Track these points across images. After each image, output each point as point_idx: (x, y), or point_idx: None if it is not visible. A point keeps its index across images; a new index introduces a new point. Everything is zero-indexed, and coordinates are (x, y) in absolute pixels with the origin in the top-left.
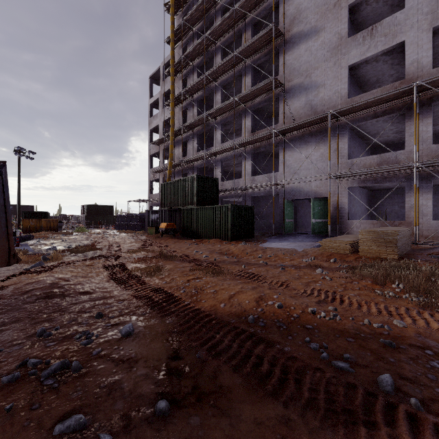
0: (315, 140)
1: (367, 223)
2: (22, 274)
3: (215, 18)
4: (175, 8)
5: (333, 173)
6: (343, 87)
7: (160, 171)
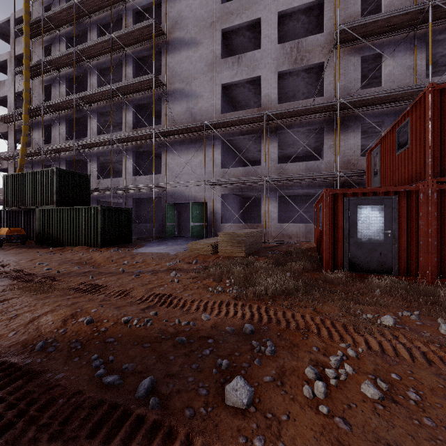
0: (194, 147)
1: (235, 226)
2: None
3: None
4: None
5: (208, 180)
6: (217, 102)
7: (8, 158)
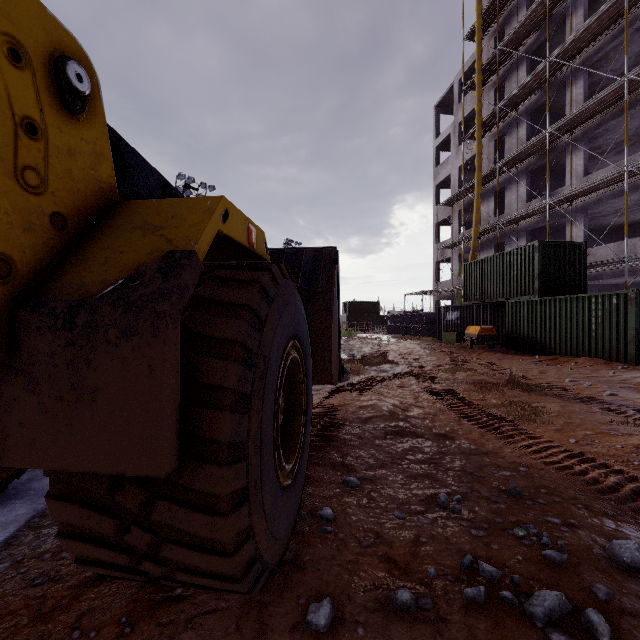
0: None
1: None
2: (343, 392)
3: None
4: None
5: None
6: None
7: (453, 245)
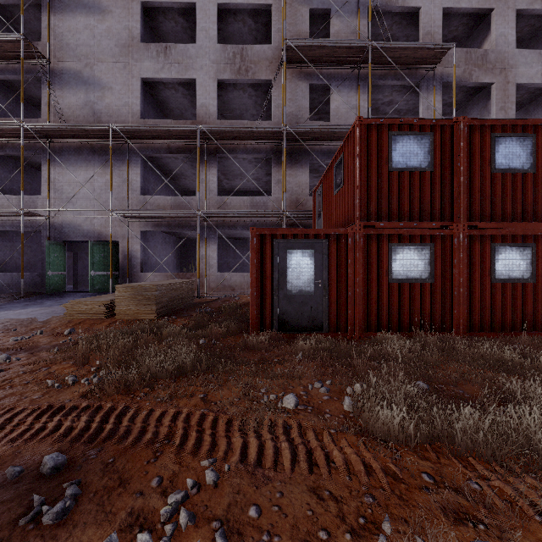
0: (99, 160)
1: (161, 275)
2: None
3: None
4: None
5: (116, 210)
6: (135, 102)
7: None
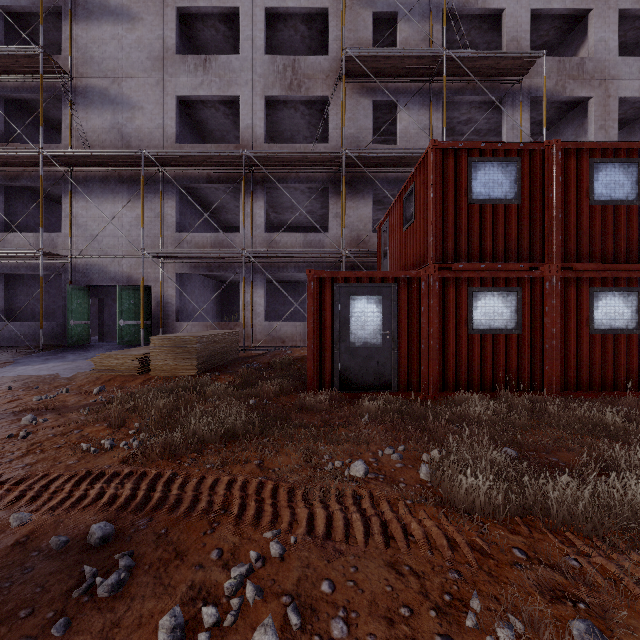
0: (128, 191)
1: (200, 325)
2: None
3: None
4: None
5: (149, 249)
6: (170, 123)
7: None
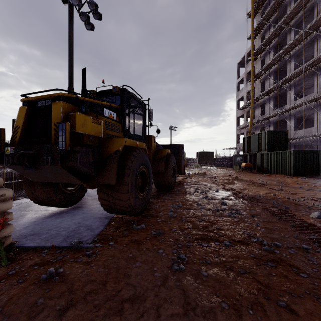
0: None
1: None
2: (186, 178)
3: (288, 5)
4: (255, 12)
5: None
6: None
7: (244, 127)
